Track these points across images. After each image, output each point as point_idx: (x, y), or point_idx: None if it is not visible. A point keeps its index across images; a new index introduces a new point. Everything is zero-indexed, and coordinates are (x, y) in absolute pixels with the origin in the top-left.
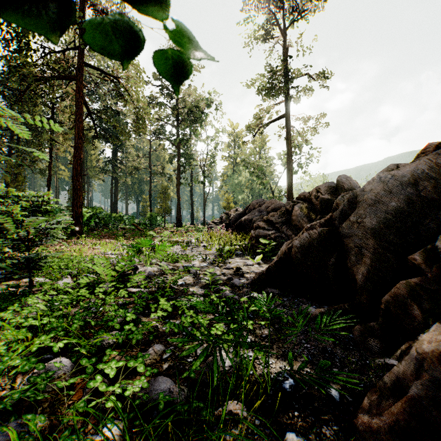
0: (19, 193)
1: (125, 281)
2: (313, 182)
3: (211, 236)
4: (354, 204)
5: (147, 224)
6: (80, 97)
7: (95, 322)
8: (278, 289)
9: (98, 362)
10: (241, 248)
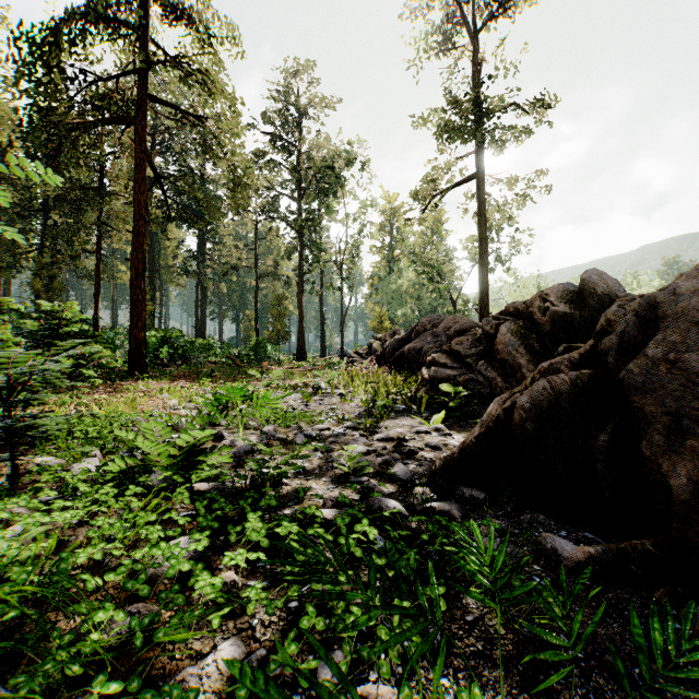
0: (23, 306)
1: (192, 467)
2: (522, 286)
3: (353, 376)
4: (650, 321)
5: (250, 357)
6: (143, 152)
7: (99, 580)
8: (483, 490)
9: (83, 698)
10: (405, 399)
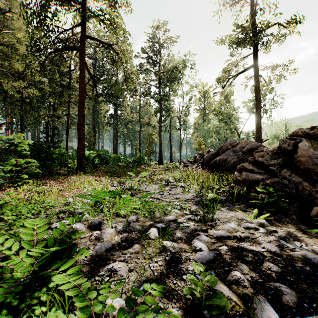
0: None
1: (32, 291)
2: (275, 126)
3: (188, 175)
4: None
5: (136, 162)
6: (83, 63)
7: None
8: None
9: None
10: (224, 193)
